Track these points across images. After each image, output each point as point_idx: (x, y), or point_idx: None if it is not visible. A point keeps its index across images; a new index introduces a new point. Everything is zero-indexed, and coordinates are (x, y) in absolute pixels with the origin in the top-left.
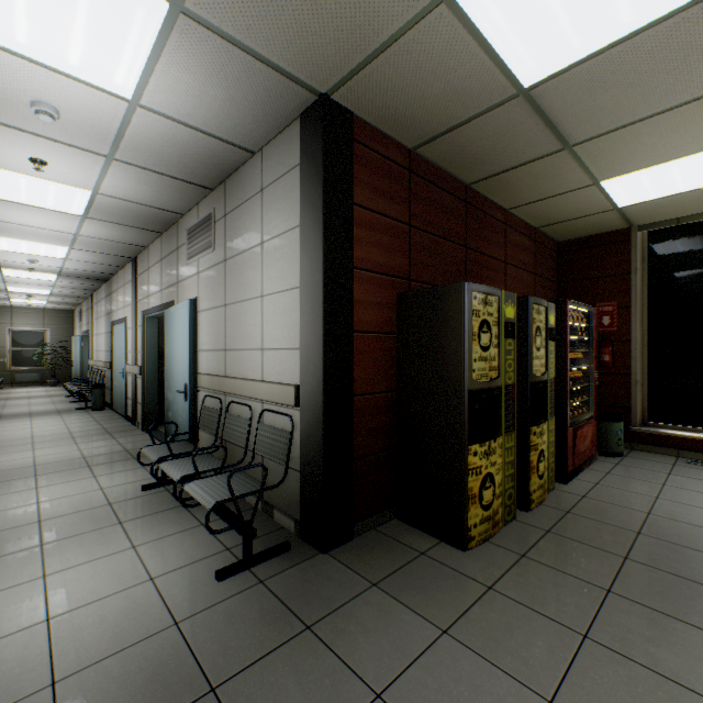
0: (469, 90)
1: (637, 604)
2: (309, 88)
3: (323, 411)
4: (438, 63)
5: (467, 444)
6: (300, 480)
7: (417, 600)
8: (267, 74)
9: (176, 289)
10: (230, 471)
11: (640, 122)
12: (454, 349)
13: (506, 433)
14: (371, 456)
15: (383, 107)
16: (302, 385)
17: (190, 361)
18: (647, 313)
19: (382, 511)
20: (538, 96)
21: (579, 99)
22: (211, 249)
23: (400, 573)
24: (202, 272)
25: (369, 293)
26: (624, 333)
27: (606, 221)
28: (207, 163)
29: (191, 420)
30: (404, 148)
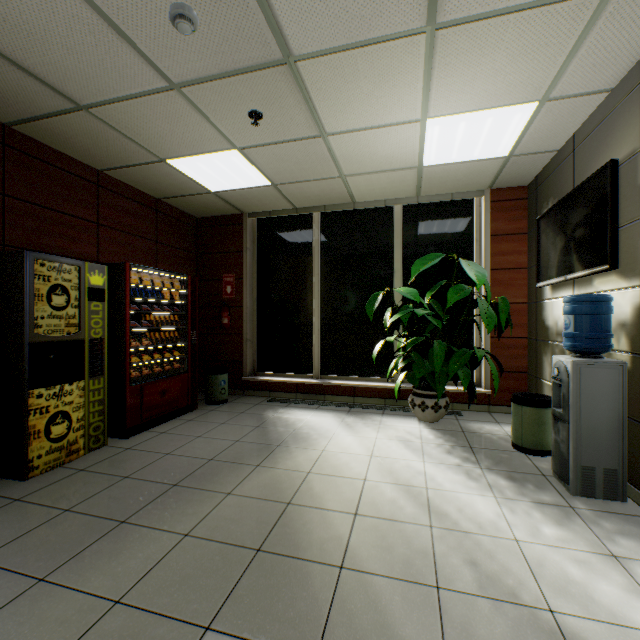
0: None
1: None
2: None
3: None
4: None
5: None
6: None
7: None
8: None
9: None
10: None
11: (131, 100)
12: None
13: None
14: None
15: None
16: None
17: None
18: (257, 285)
19: None
20: None
21: (23, 45)
22: None
23: None
24: None
25: None
26: (240, 300)
27: (218, 203)
28: None
29: None
30: None
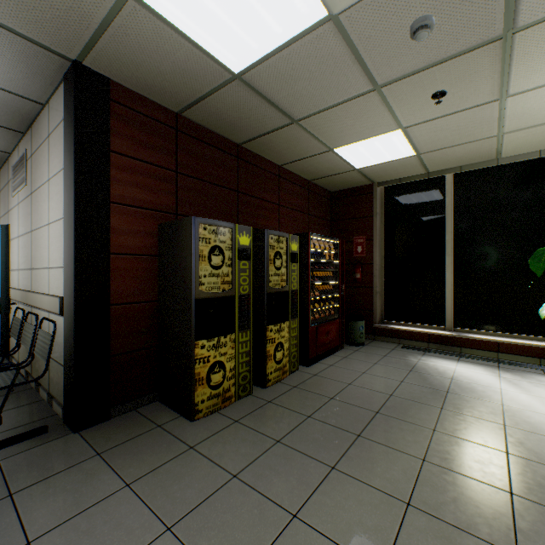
0: (195, 71)
1: (291, 449)
2: (59, 54)
3: (74, 317)
4: (157, 46)
5: (195, 340)
6: (64, 375)
7: (125, 462)
8: (12, 37)
9: (7, 217)
10: (5, 371)
11: (334, 108)
12: (186, 268)
13: (241, 330)
14: (133, 352)
15: (133, 76)
16: (65, 296)
17: (2, 279)
18: (384, 244)
19: (146, 395)
20: (250, 81)
21: (281, 86)
22: (24, 184)
23: (128, 443)
24: (20, 203)
25: (131, 224)
26: (370, 258)
27: (355, 178)
28: (3, 109)
29: (3, 329)
30: (171, 112)
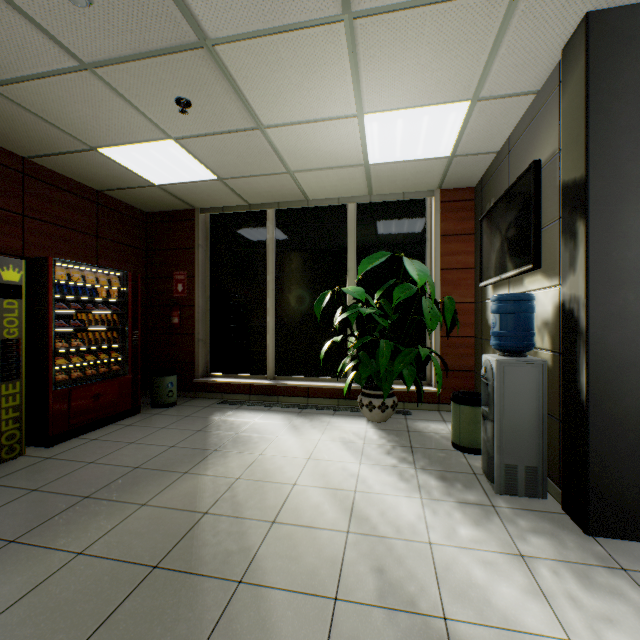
0: None
1: None
2: None
3: None
4: None
5: None
6: None
7: None
8: None
9: None
10: None
11: (41, 80)
12: None
13: None
14: None
15: None
16: None
17: None
18: (210, 283)
19: None
20: None
21: None
22: None
23: None
24: None
25: None
26: (192, 299)
27: (165, 198)
28: None
29: None
30: None
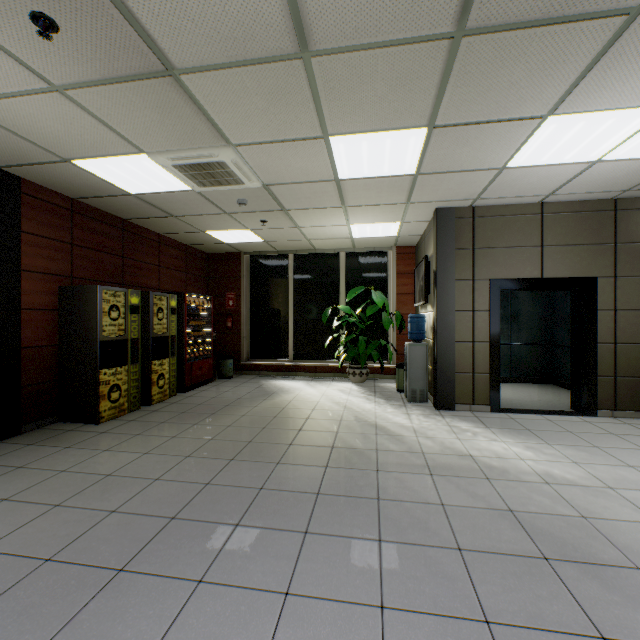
0: (100, 187)
1: (172, 423)
2: None
3: None
4: (76, 176)
5: (100, 369)
6: None
7: (58, 443)
8: None
9: None
10: None
11: (202, 215)
12: (93, 320)
13: (133, 364)
14: (38, 385)
15: (45, 180)
16: None
17: None
18: (250, 300)
19: (48, 418)
20: (142, 197)
21: (165, 203)
22: None
23: (51, 438)
24: None
25: (36, 286)
26: (239, 310)
27: (226, 247)
28: None
29: None
30: (68, 197)
